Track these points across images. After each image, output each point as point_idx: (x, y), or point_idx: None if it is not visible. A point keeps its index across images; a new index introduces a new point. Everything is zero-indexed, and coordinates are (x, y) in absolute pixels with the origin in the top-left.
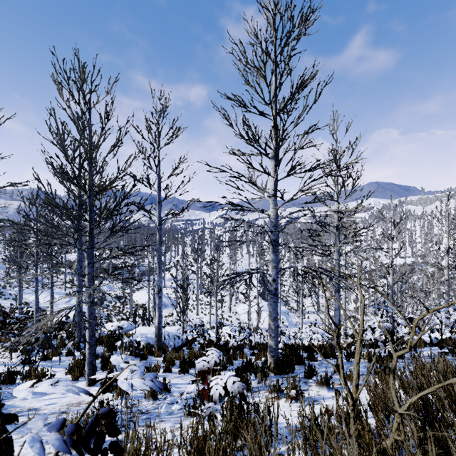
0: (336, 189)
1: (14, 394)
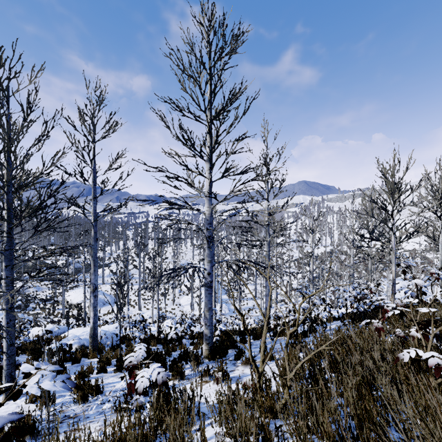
0: (267, 189)
1: None
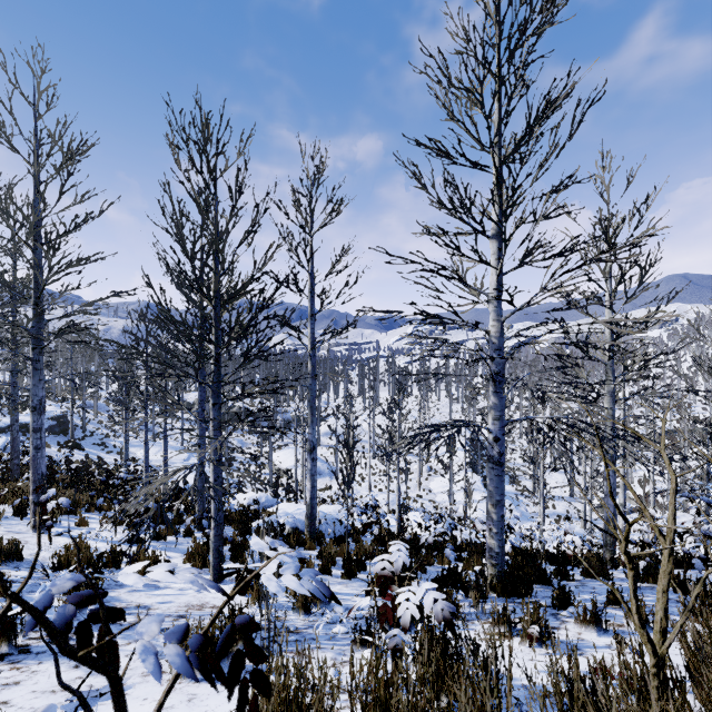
0: (608, 287)
1: (120, 579)
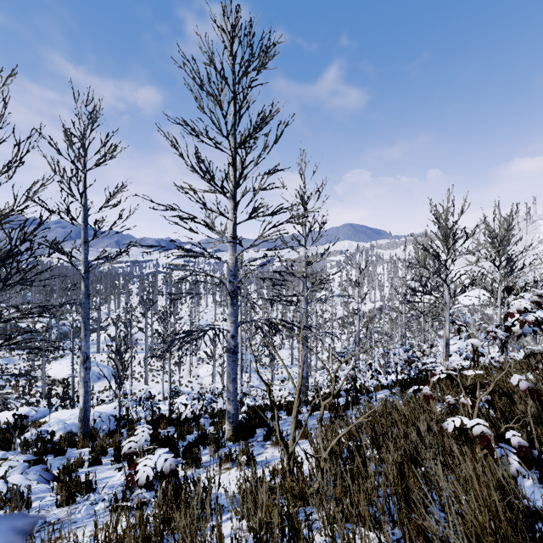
0: (304, 234)
1: None
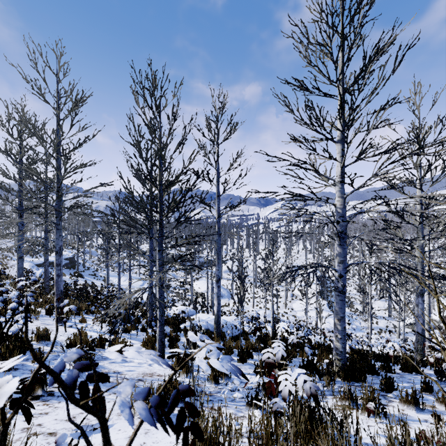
0: (418, 175)
1: (106, 355)
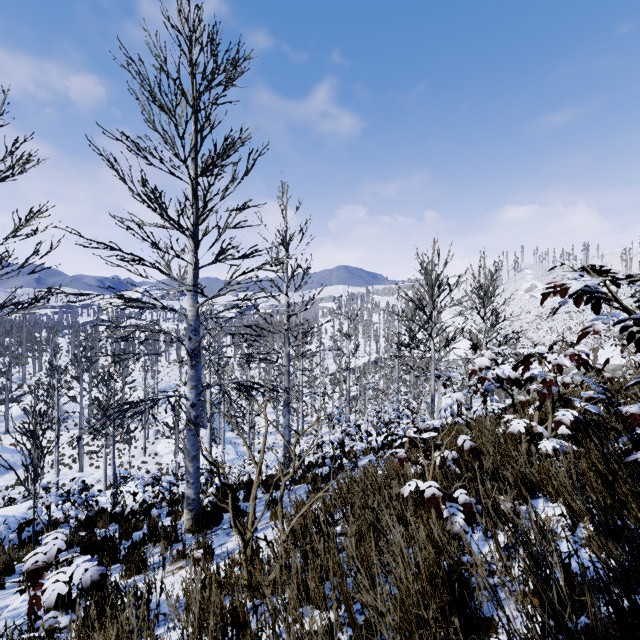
0: (286, 279)
1: None
